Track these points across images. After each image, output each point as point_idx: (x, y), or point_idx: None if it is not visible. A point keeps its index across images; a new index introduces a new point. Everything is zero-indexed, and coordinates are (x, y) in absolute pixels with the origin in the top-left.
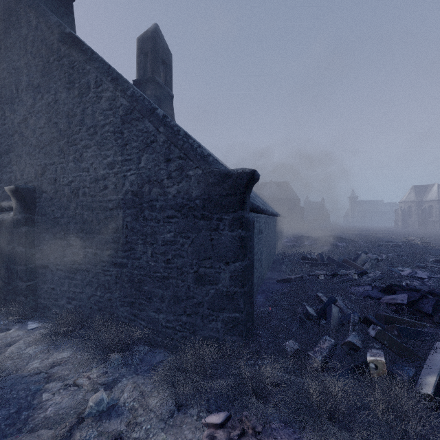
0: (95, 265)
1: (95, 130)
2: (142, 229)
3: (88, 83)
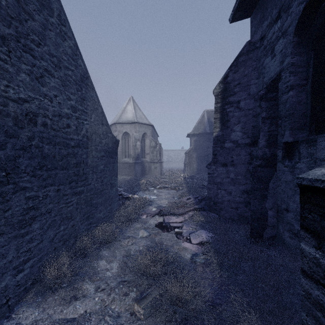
0: (58, 202)
1: (60, 64)
2: (92, 164)
3: (51, 3)
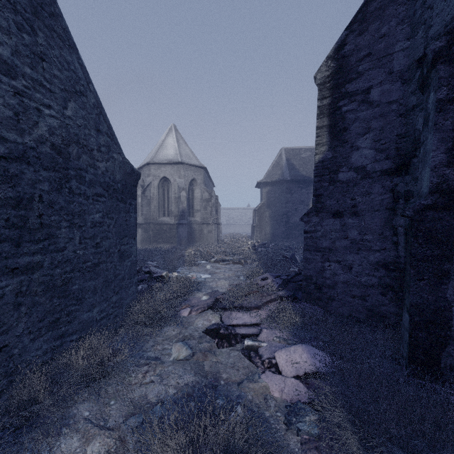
0: None
1: None
2: (68, 206)
3: None
